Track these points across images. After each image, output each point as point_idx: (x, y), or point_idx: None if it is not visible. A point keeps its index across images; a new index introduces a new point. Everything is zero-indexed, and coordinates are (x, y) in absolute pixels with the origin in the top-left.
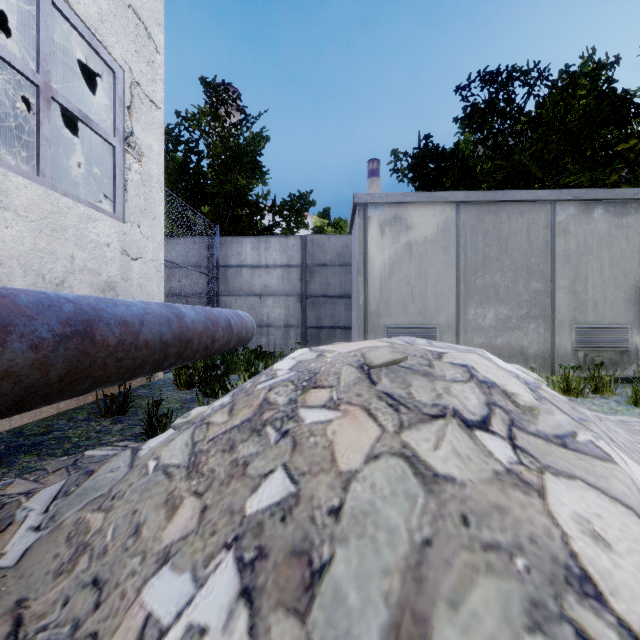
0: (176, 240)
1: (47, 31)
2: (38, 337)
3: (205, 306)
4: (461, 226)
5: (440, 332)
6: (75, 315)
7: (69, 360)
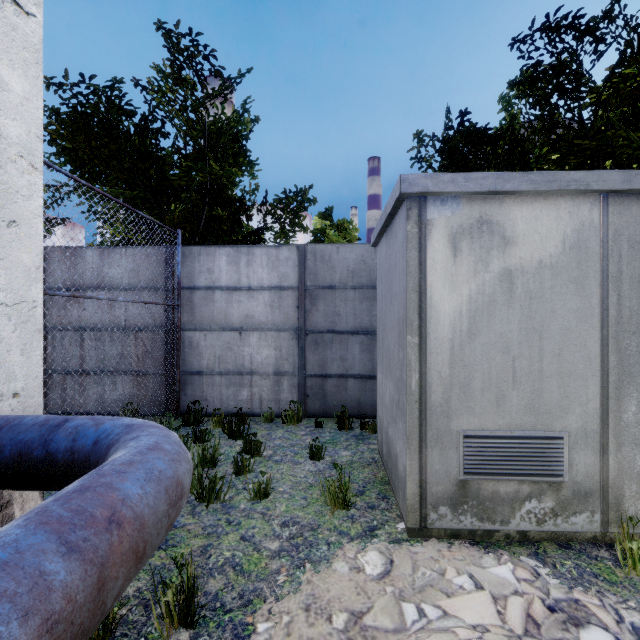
0: (121, 251)
1: None
2: None
3: (162, 344)
4: (610, 239)
5: (569, 446)
6: None
7: None
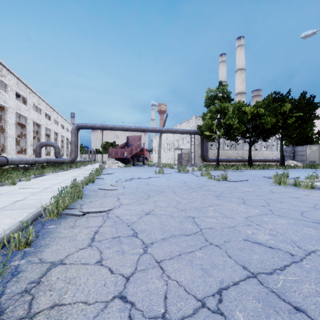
0: (287, 147)
1: (272, 141)
2: (273, 160)
3: (292, 157)
4: (319, 148)
5: (316, 161)
6: (274, 159)
7: (274, 161)
